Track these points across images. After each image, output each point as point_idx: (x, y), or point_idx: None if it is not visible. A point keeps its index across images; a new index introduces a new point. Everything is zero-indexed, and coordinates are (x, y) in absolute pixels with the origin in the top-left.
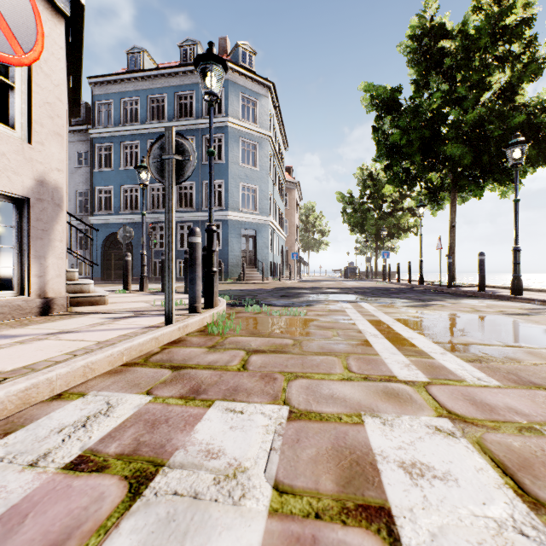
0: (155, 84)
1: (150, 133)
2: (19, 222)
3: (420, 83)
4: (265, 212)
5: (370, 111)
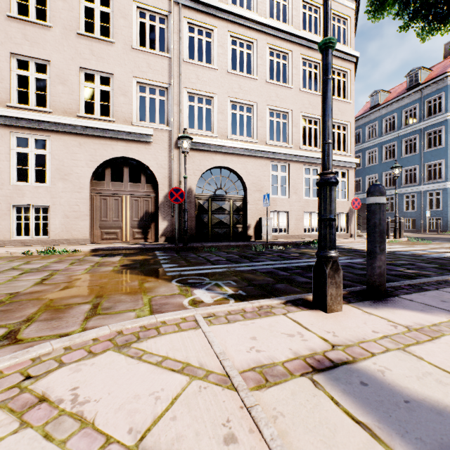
0: (387, 110)
1: (384, 141)
2: (346, 217)
3: None
4: None
5: None
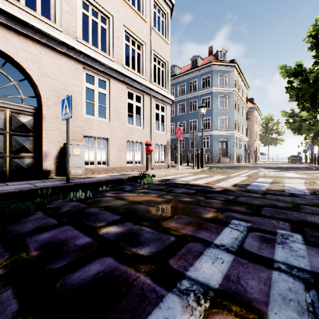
0: (181, 79)
1: (178, 100)
2: (164, 149)
3: (318, 56)
4: (232, 129)
5: (285, 77)
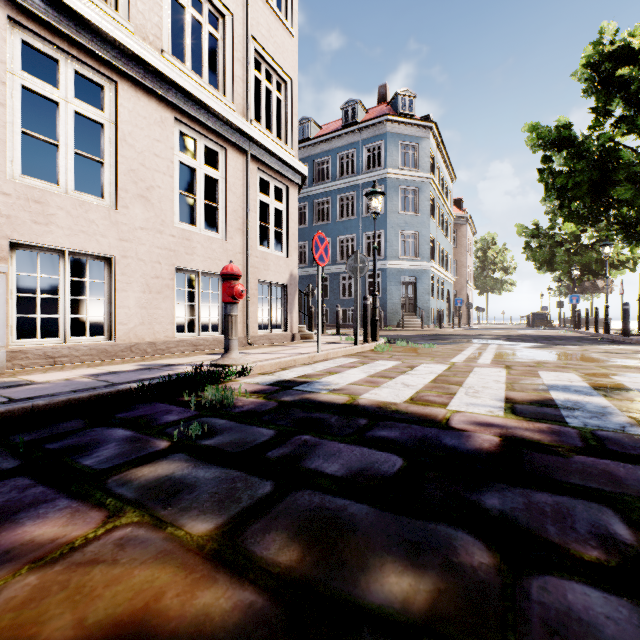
0: (321, 148)
1: (316, 194)
2: (283, 296)
3: (600, 110)
4: (426, 257)
5: (537, 150)
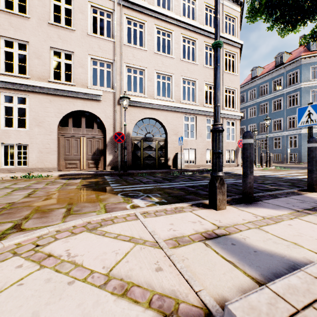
0: (262, 80)
1: (260, 101)
2: (234, 153)
3: None
4: None
5: None
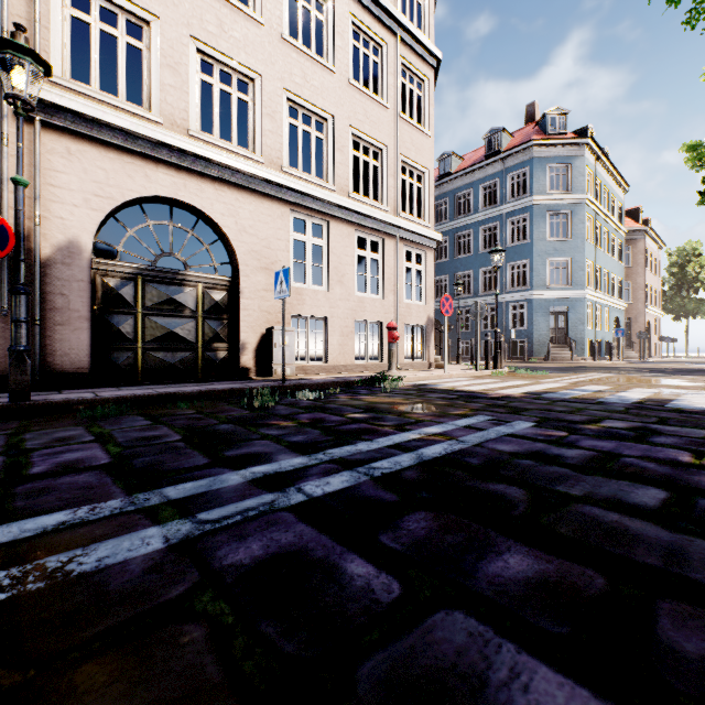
0: (461, 182)
1: (457, 227)
2: (422, 334)
3: None
4: (580, 284)
5: (701, 168)
